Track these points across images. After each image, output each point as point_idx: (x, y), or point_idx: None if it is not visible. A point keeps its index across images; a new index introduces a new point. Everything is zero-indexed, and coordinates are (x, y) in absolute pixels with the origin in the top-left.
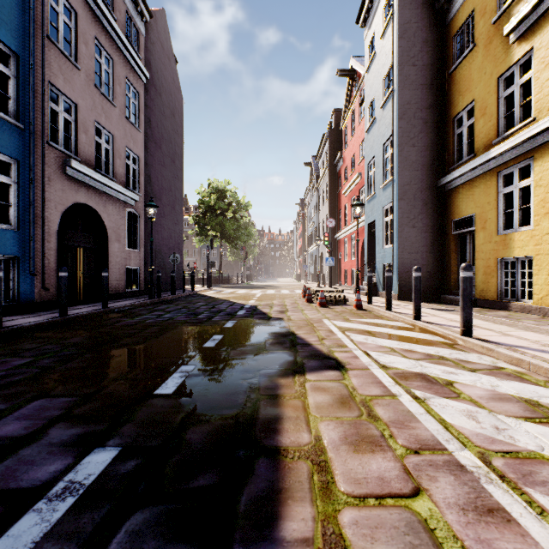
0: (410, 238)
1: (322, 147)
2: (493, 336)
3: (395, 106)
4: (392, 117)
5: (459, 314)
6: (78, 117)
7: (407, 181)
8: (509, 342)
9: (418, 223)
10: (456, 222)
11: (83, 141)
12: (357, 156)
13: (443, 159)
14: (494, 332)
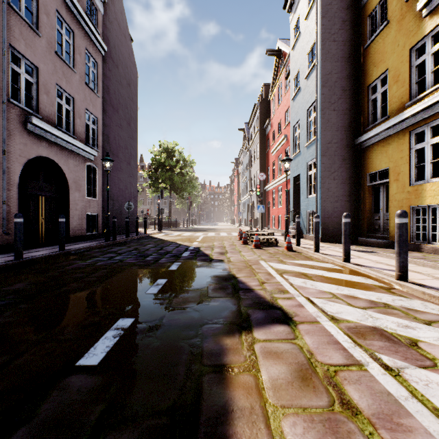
0: (331, 189)
1: (253, 115)
2: (426, 280)
3: (318, 76)
4: (316, 86)
5: (380, 255)
6: (39, 80)
7: (329, 140)
8: None
9: (338, 176)
10: (371, 175)
11: (44, 101)
12: (283, 121)
13: (359, 121)
14: (424, 275)
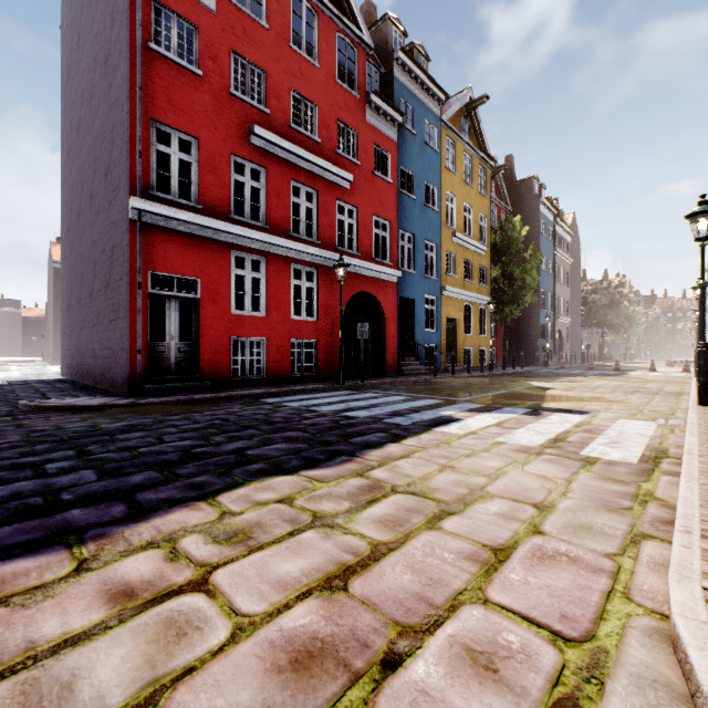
0: None
1: None
2: None
3: None
4: None
5: None
6: (558, 300)
7: None
8: None
9: None
10: None
11: (558, 307)
12: None
13: None
14: None
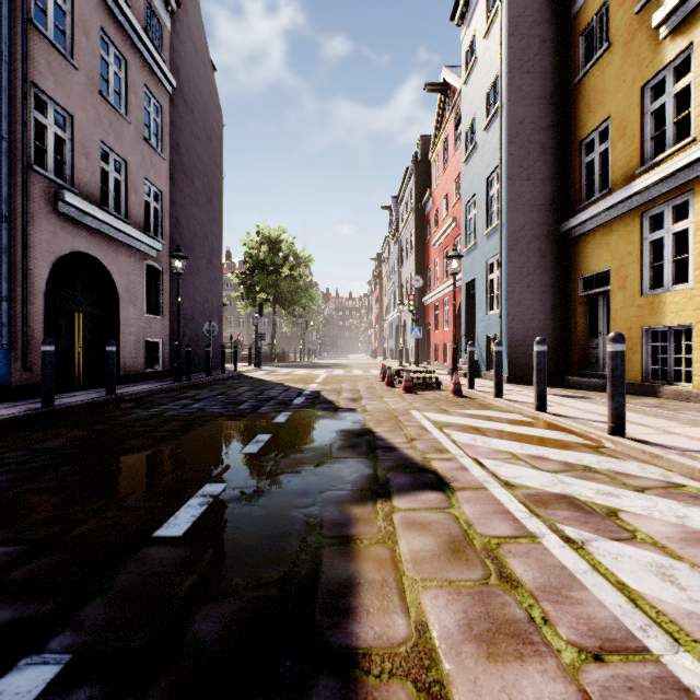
0: (523, 302)
1: (405, 185)
2: (653, 435)
3: (504, 127)
4: (500, 141)
5: (594, 402)
6: (75, 135)
7: (520, 225)
8: (680, 444)
9: (533, 281)
10: (584, 280)
11: (83, 167)
12: (451, 196)
13: (567, 196)
14: (652, 429)
